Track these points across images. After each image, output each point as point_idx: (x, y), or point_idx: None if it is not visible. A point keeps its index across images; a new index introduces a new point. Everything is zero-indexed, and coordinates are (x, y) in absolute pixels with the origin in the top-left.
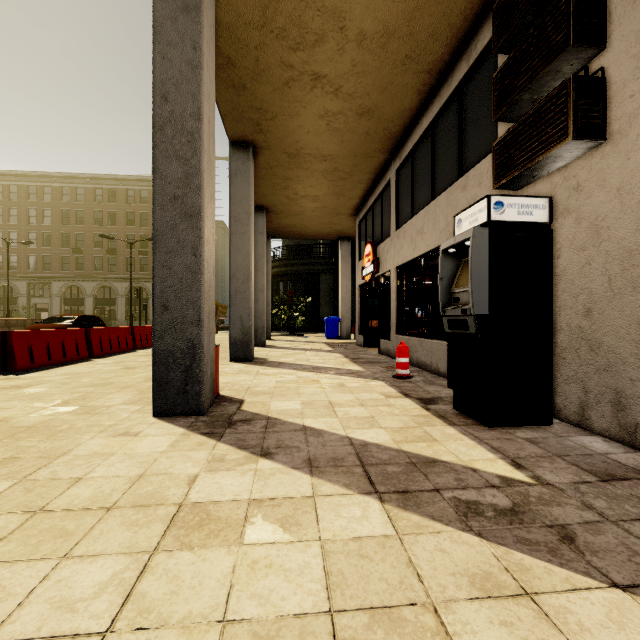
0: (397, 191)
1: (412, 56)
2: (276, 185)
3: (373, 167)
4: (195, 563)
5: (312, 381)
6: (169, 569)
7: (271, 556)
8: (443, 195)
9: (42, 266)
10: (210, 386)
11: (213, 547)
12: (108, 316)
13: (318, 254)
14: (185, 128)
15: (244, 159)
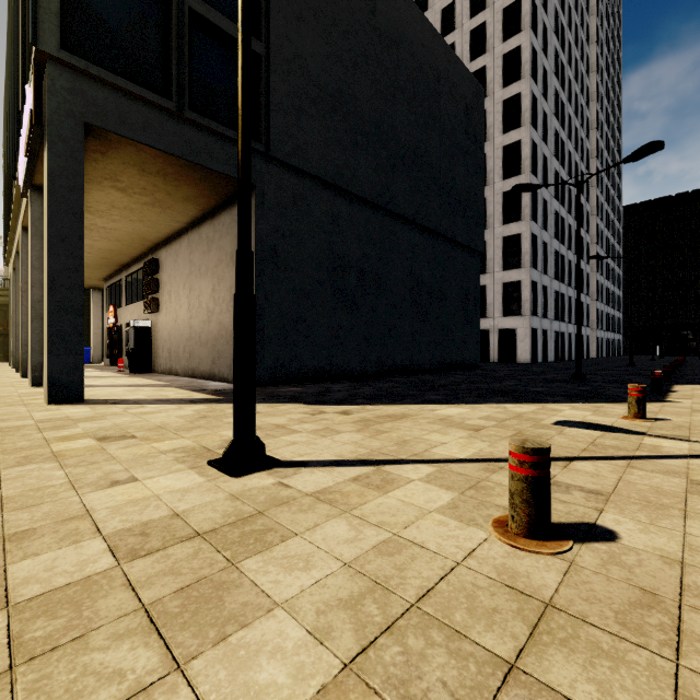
0: (126, 287)
1: (124, 254)
2: None
3: (113, 269)
4: None
5: None
6: None
7: None
8: (139, 303)
9: None
10: None
11: None
12: None
13: None
14: None
15: None
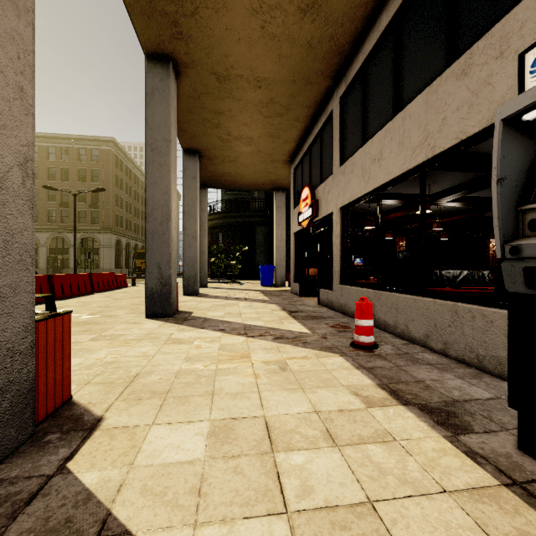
0: (341, 121)
1: None
2: (207, 122)
3: (313, 99)
4: None
5: (239, 357)
6: None
7: None
8: (418, 99)
9: None
10: None
11: None
12: (61, 264)
13: (254, 207)
14: None
15: (163, 75)
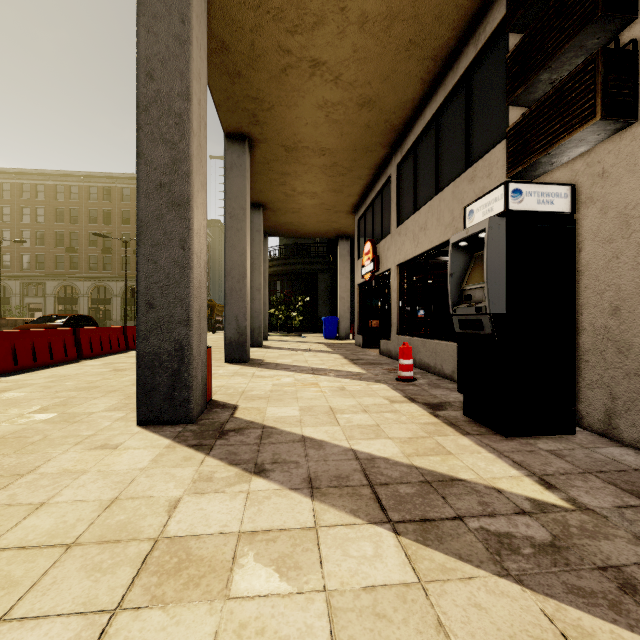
0: (398, 186)
1: (416, 41)
2: (273, 181)
3: (373, 162)
4: (166, 628)
5: (311, 384)
6: (132, 638)
7: (264, 616)
8: (448, 188)
9: (36, 265)
10: (200, 391)
11: (191, 603)
12: (103, 316)
13: (316, 253)
14: (172, 109)
15: (240, 152)
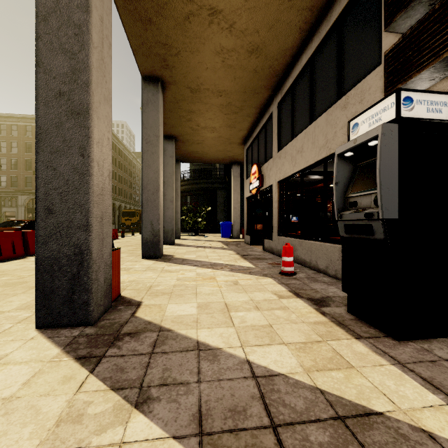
0: (279, 120)
1: None
2: (182, 117)
3: (259, 102)
4: None
5: (209, 278)
6: None
7: None
8: (322, 117)
9: (10, 184)
10: (103, 292)
11: None
12: None
13: (215, 176)
14: (72, 20)
15: (154, 91)
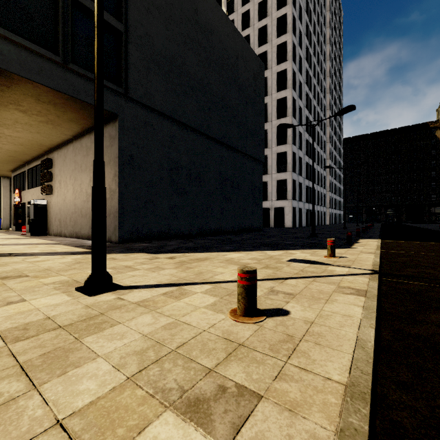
0: (28, 176)
1: (26, 154)
2: None
3: (18, 164)
4: None
5: None
6: None
7: None
8: (38, 188)
9: None
10: None
11: None
12: None
13: None
14: None
15: None
